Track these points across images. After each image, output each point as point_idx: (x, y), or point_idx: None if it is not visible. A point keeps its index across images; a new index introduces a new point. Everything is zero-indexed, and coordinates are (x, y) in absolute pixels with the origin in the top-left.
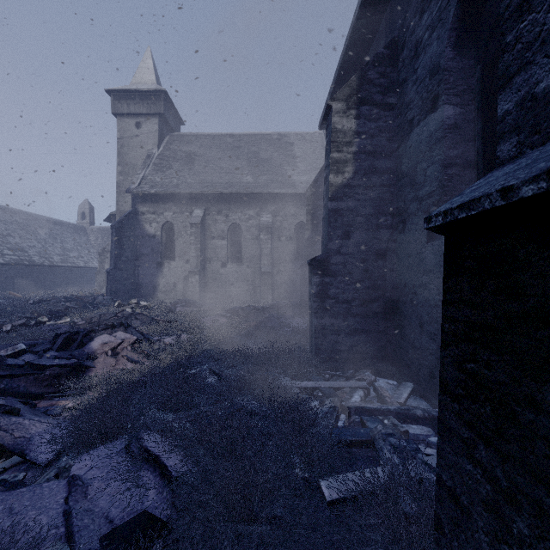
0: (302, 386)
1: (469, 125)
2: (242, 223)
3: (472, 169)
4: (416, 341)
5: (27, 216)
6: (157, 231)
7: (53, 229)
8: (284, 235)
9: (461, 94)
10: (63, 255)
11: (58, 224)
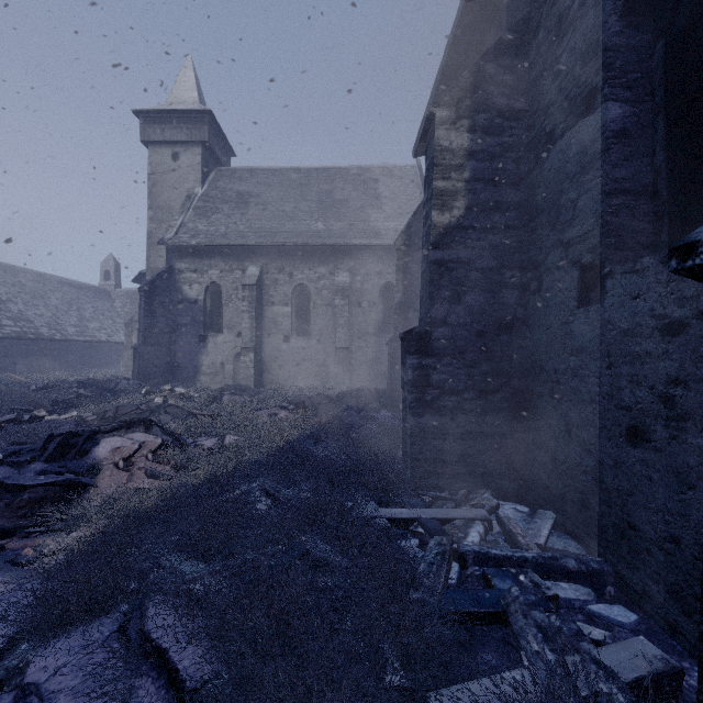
0: (394, 516)
1: (645, 131)
2: (311, 285)
3: (649, 198)
4: (559, 451)
5: (34, 275)
6: (200, 295)
7: (68, 293)
8: (366, 299)
9: (632, 86)
10: (79, 326)
11: (73, 287)
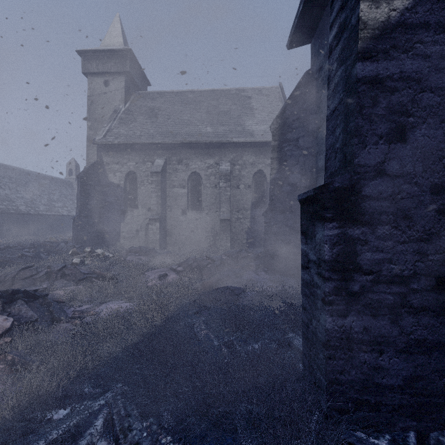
0: None
1: None
2: (202, 172)
3: None
4: None
5: (20, 171)
6: (121, 180)
7: (42, 183)
8: (243, 183)
9: None
10: (48, 205)
11: (47, 179)
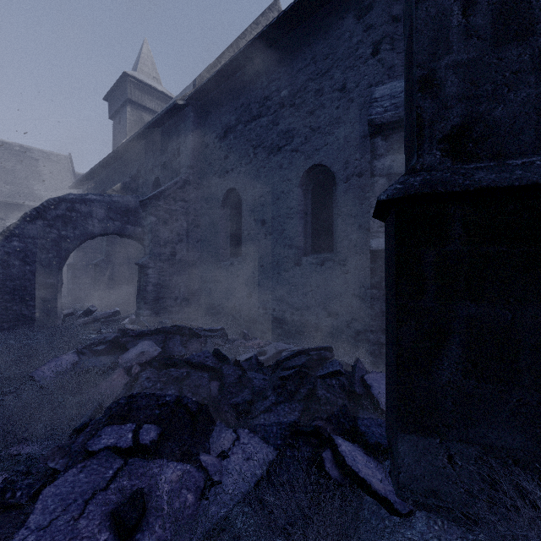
0: None
1: None
2: None
3: None
4: None
5: None
6: None
7: None
8: None
9: None
10: None
11: None
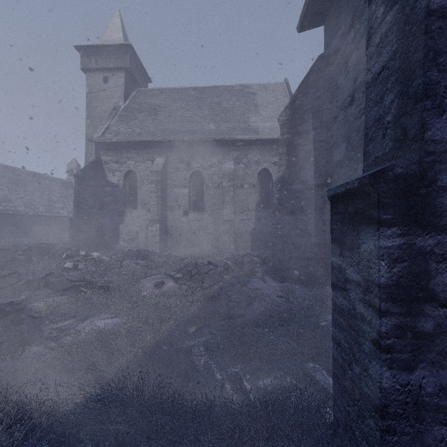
0: None
1: None
2: (204, 171)
3: None
4: None
5: (20, 172)
6: (120, 180)
7: (43, 184)
8: (247, 182)
9: None
10: (48, 206)
11: (47, 179)
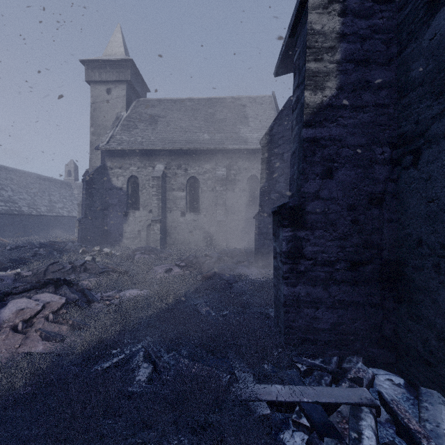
0: (274, 399)
1: None
2: (200, 177)
3: None
4: None
5: (21, 173)
6: (124, 184)
7: (43, 185)
8: (238, 186)
9: None
10: (49, 206)
11: (47, 180)
